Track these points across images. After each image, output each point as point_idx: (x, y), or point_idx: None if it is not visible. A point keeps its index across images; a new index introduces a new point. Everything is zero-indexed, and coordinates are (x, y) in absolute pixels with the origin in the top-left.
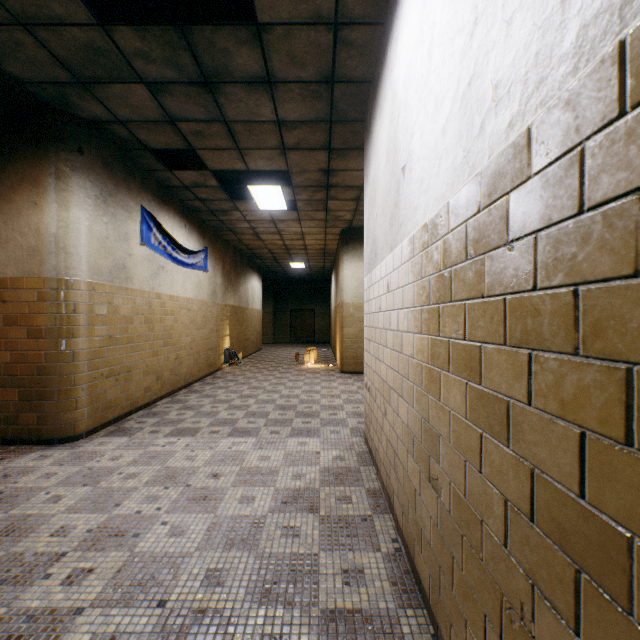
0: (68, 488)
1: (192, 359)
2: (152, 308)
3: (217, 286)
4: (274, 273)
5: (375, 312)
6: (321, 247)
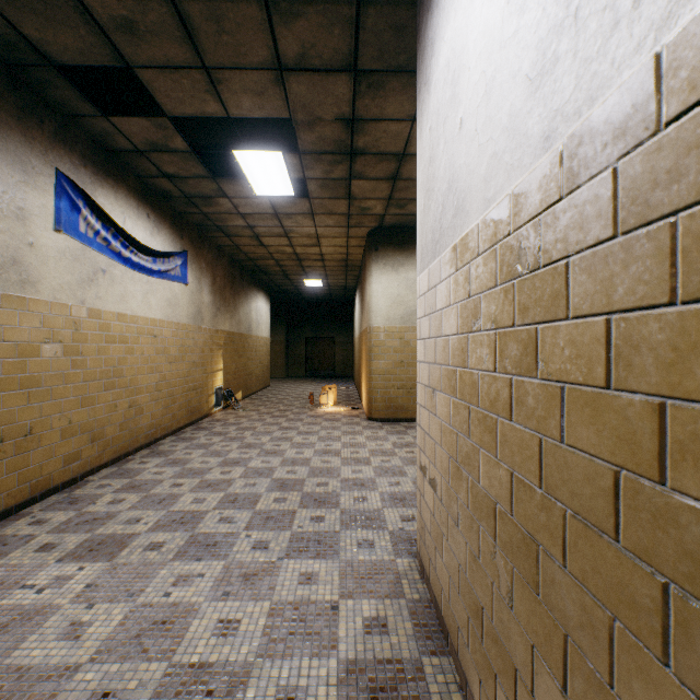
0: None
1: (161, 405)
2: (81, 332)
3: (204, 305)
4: (286, 293)
5: (456, 333)
6: (342, 257)
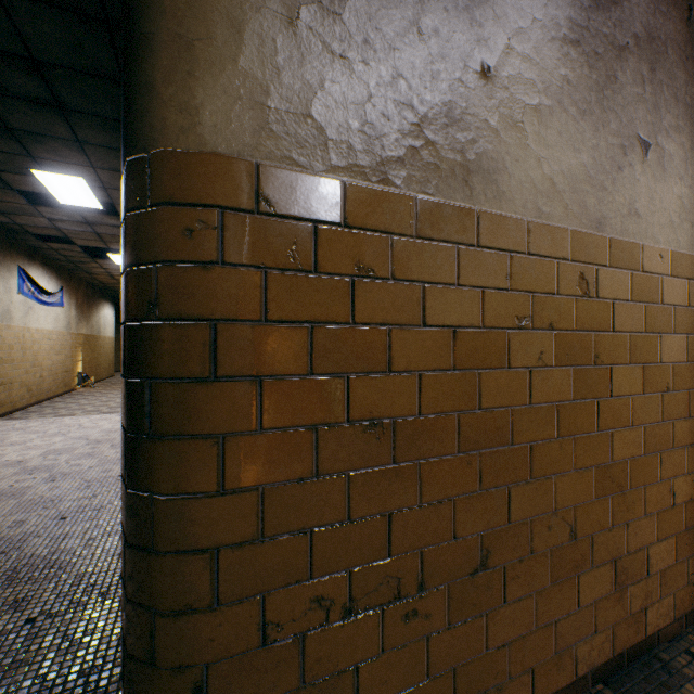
0: (9, 432)
1: (52, 379)
2: (25, 338)
3: (72, 318)
4: None
5: None
6: None
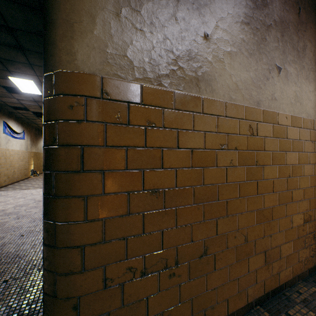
0: None
1: (19, 172)
2: (6, 154)
3: (28, 144)
4: None
5: None
6: None
